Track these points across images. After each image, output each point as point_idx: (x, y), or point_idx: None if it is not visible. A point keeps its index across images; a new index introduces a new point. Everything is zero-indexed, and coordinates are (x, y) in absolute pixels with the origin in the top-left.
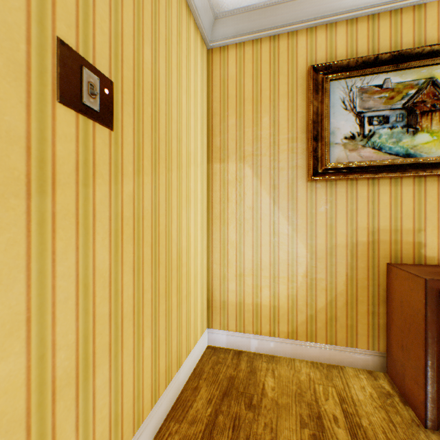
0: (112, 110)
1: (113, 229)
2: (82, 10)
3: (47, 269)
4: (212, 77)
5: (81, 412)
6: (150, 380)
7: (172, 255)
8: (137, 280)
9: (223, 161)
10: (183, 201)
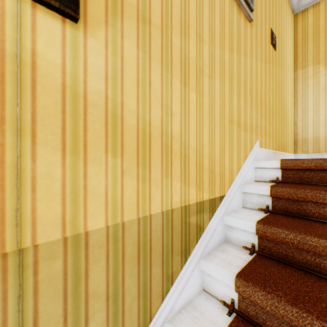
0: (275, 45)
1: (275, 81)
2: (272, 20)
3: (269, 82)
4: (296, 28)
5: (271, 124)
6: (280, 140)
7: (284, 103)
8: (278, 101)
9: (303, 68)
10: (286, 84)
